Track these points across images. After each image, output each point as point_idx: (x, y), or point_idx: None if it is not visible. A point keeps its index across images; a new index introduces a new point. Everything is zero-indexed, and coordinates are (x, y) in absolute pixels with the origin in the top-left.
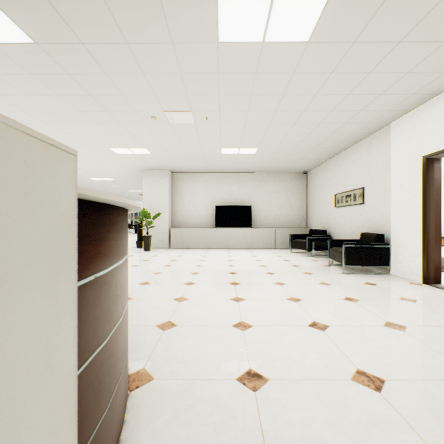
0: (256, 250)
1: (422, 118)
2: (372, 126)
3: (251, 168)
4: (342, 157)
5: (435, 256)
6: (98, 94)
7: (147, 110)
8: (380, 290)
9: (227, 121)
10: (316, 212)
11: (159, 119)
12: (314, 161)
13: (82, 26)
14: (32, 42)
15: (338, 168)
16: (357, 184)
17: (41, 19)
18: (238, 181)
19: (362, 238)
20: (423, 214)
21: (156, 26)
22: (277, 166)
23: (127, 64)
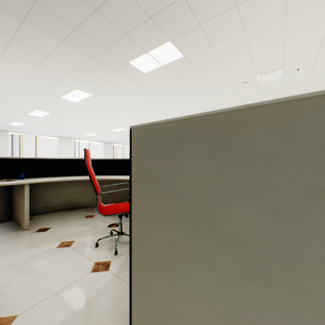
0: None
1: None
2: None
3: None
4: None
5: None
6: (209, 77)
7: (241, 78)
8: None
9: (321, 66)
10: None
11: (249, 83)
12: None
13: (215, 33)
14: (182, 57)
15: None
16: None
17: (192, 40)
18: None
19: None
20: None
21: (274, 6)
22: None
23: (238, 48)
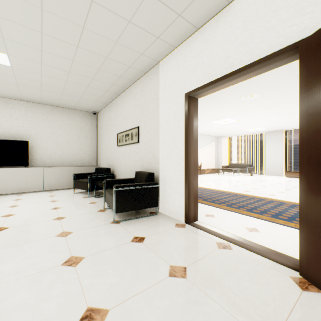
0: (32, 194)
1: (185, 55)
2: (144, 61)
3: (24, 94)
4: (123, 98)
5: (194, 194)
6: None
7: None
8: (147, 253)
9: None
10: (104, 151)
11: None
12: (100, 100)
13: None
14: None
15: (120, 108)
16: (134, 123)
17: None
18: (9, 109)
19: (136, 177)
20: (186, 152)
21: None
22: (60, 98)
23: None
